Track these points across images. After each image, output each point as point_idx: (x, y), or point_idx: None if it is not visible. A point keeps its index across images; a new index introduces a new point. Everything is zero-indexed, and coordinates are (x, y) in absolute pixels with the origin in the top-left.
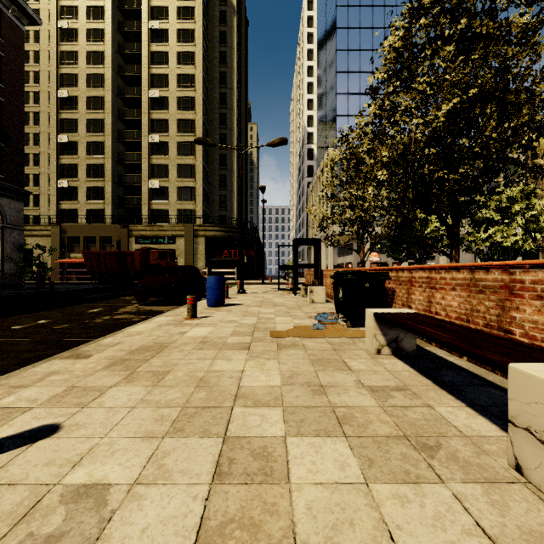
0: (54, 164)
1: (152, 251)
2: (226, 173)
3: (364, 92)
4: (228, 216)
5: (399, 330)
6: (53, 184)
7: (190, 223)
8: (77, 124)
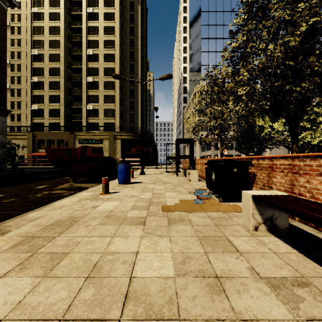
0: (29, 95)
1: (88, 148)
2: (134, 101)
3: (218, 50)
4: (135, 127)
5: (274, 210)
6: (29, 107)
7: (112, 131)
8: (43, 71)
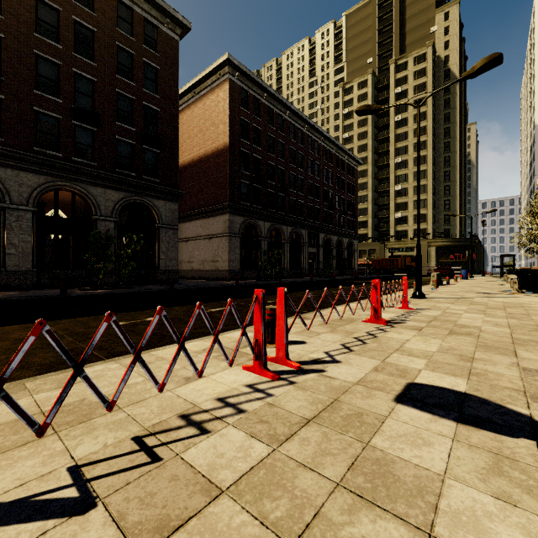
0: None
1: (407, 257)
2: (449, 199)
3: None
4: (451, 229)
5: None
6: None
7: (425, 239)
8: None
